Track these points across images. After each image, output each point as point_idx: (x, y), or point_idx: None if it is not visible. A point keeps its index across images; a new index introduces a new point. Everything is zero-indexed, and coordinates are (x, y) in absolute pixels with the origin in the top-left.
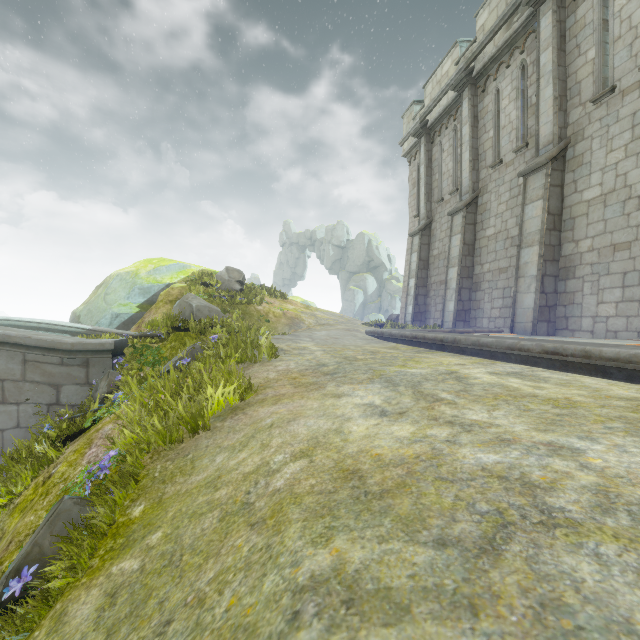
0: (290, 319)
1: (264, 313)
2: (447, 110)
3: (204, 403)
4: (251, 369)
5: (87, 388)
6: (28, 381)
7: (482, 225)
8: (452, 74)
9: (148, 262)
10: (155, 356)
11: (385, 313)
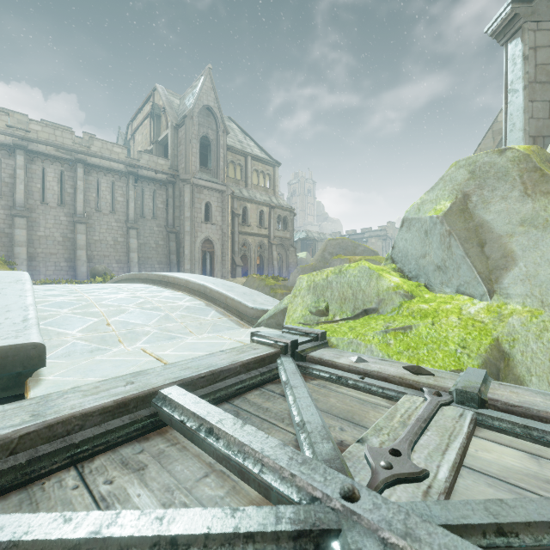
0: None
1: None
2: None
3: None
4: None
5: None
6: None
7: (33, 228)
8: (2, 127)
9: None
10: None
11: None
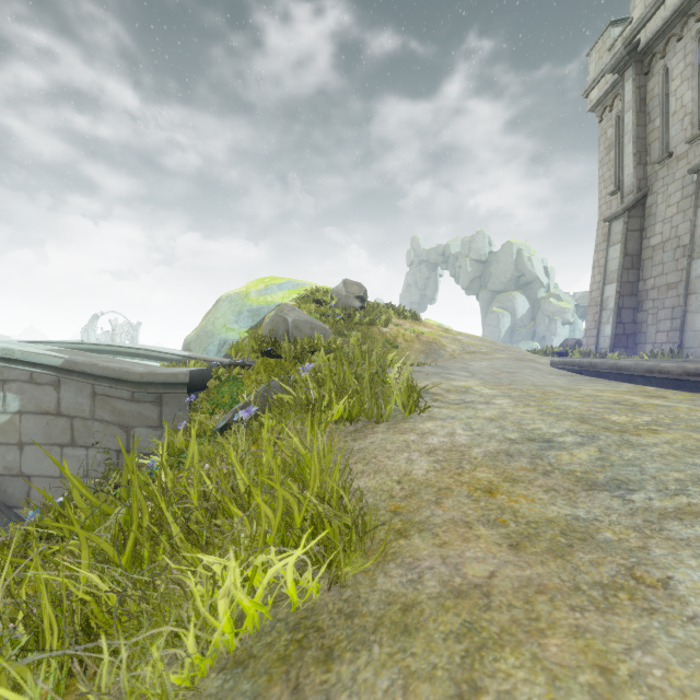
0: (426, 345)
1: (391, 337)
2: (682, 9)
3: (154, 654)
4: (369, 437)
5: (160, 433)
6: (97, 420)
7: None
8: None
9: (259, 281)
10: (233, 394)
11: (541, 340)
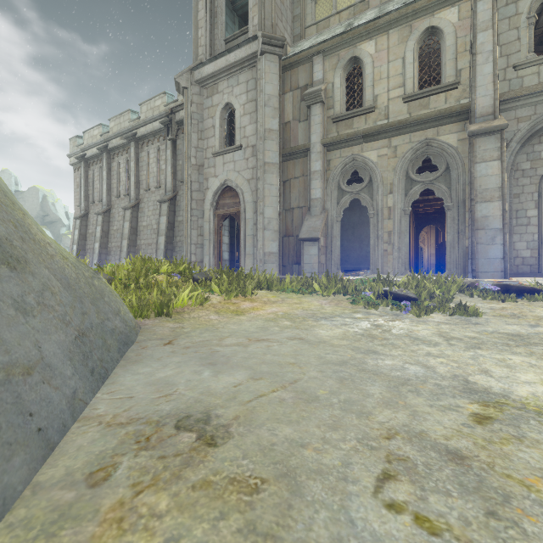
0: None
1: None
2: (97, 155)
3: None
4: None
5: None
6: None
7: (112, 223)
8: (99, 139)
9: None
10: None
11: None
